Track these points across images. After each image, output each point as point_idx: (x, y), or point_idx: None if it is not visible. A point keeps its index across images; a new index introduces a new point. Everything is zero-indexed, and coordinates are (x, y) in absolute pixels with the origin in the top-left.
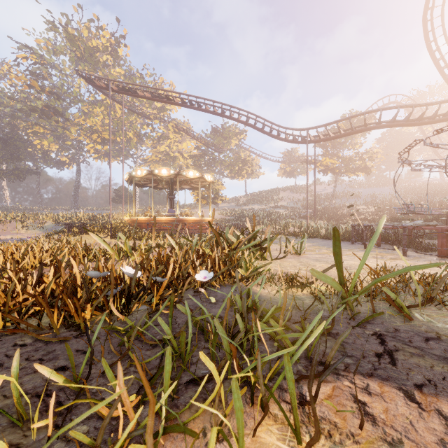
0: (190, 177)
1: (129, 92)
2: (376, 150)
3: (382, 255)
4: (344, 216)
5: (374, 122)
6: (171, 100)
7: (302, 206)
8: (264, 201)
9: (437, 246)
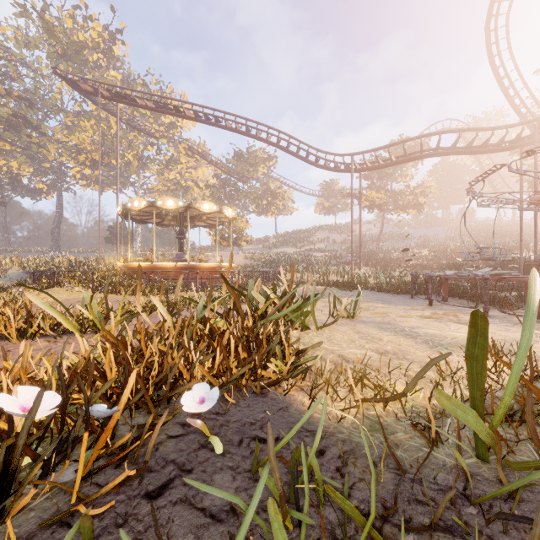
0: (205, 211)
1: (126, 100)
2: (429, 183)
3: (457, 315)
4: (394, 262)
5: (431, 149)
6: (182, 112)
7: (343, 249)
8: (298, 242)
9: (514, 300)
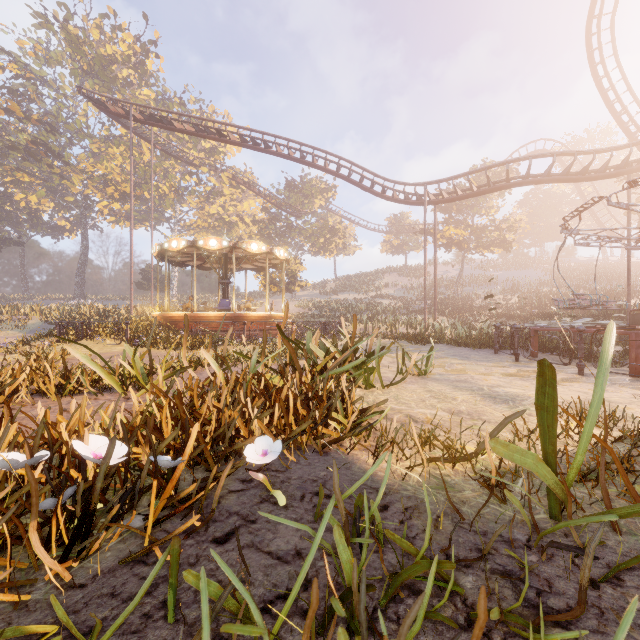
0: (253, 252)
1: (161, 123)
2: (518, 216)
3: None
4: (476, 310)
5: (520, 176)
6: (225, 137)
7: (415, 295)
8: (361, 287)
9: (617, 356)
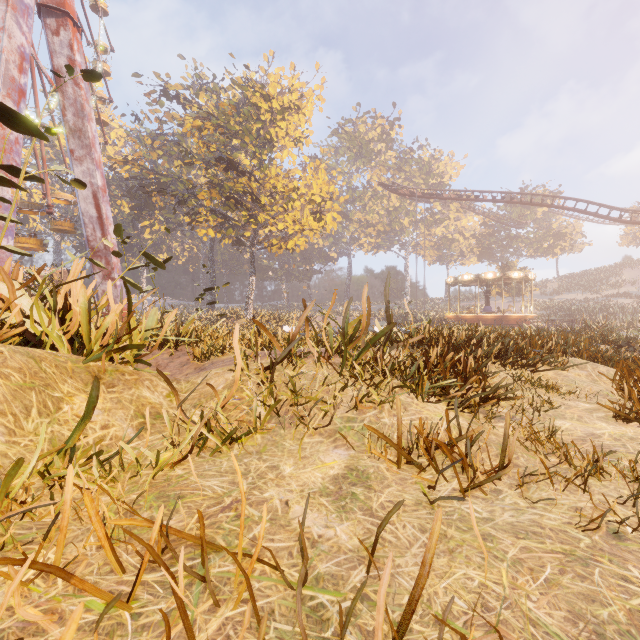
0: (515, 278)
1: (433, 196)
2: None
3: None
4: None
5: None
6: (478, 196)
7: None
8: (592, 286)
9: None
